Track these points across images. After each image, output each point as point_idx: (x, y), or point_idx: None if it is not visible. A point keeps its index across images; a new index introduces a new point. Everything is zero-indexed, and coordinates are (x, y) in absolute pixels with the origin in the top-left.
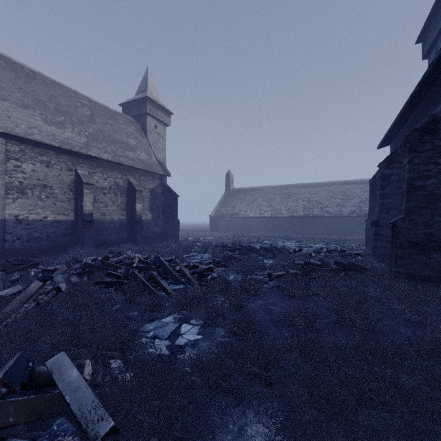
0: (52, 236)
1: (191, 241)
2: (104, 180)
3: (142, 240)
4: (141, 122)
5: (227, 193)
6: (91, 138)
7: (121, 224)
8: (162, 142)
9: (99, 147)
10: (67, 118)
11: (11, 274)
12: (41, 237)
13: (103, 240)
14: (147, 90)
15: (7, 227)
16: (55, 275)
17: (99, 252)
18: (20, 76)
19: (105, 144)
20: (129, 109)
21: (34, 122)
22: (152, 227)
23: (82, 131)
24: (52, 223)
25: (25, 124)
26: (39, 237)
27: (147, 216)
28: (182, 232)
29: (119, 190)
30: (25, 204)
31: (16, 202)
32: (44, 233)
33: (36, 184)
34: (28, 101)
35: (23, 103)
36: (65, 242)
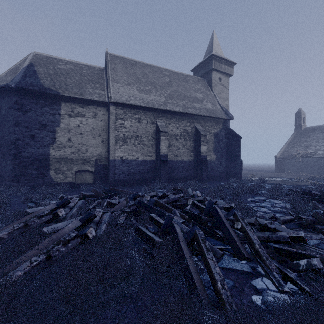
0: (141, 172)
1: (255, 181)
2: (176, 129)
3: (207, 178)
4: (207, 79)
5: (297, 133)
6: (168, 98)
7: (189, 163)
8: (225, 92)
9: (173, 103)
10: (153, 86)
11: (94, 202)
12: (135, 172)
13: (176, 176)
14: (212, 50)
15: (116, 165)
16: (114, 209)
17: (170, 186)
18: (127, 66)
19: (178, 100)
20: (198, 71)
21: (132, 93)
22: (216, 166)
23: (162, 94)
24: (142, 162)
25: (127, 95)
26: (134, 172)
27: (211, 157)
28: (246, 172)
29: (188, 136)
30: (126, 149)
31: (121, 148)
32: (137, 170)
33: (132, 135)
34: (130, 80)
35: (127, 82)
36: (150, 177)
